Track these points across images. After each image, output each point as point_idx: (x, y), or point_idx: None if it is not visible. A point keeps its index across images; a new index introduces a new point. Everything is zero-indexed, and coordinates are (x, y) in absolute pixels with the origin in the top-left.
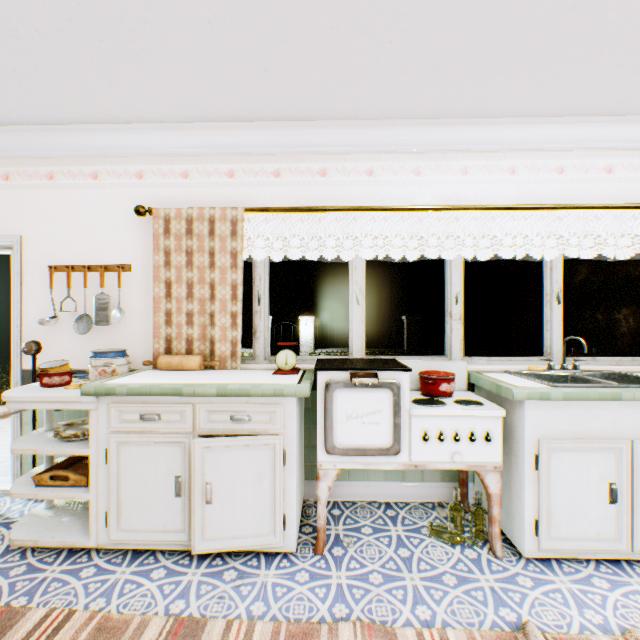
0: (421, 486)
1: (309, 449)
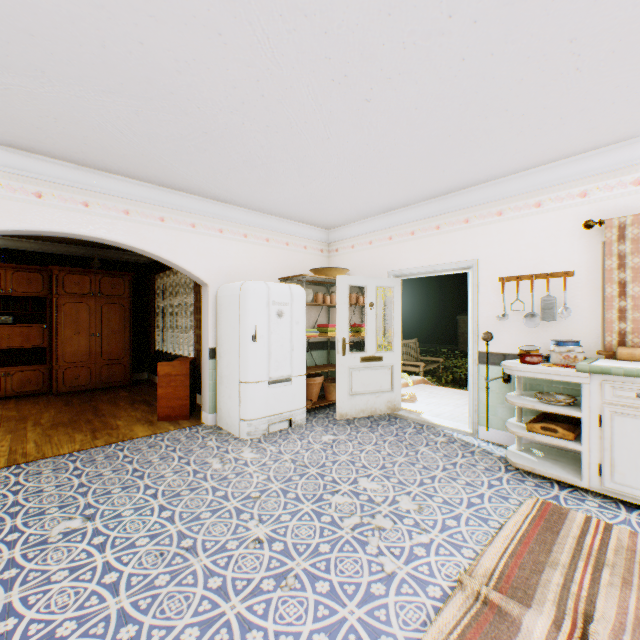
0: None
1: None
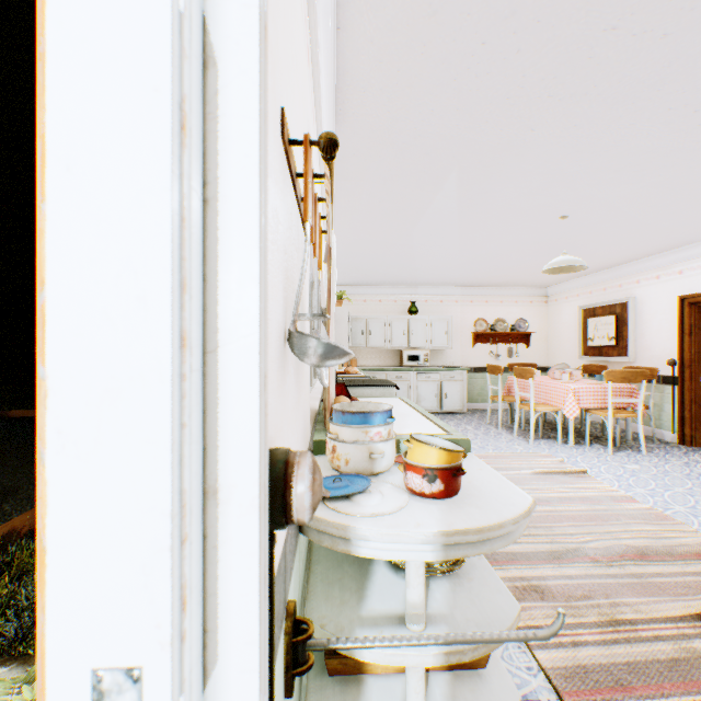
0: None
1: None
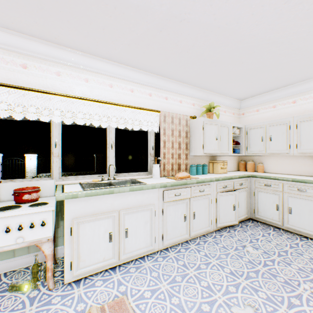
0: (28, 257)
1: None
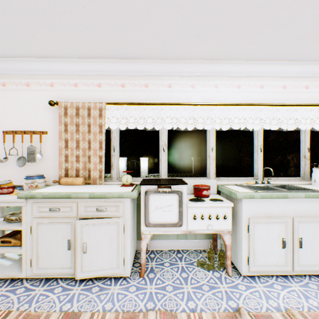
0: (195, 241)
1: (139, 224)
